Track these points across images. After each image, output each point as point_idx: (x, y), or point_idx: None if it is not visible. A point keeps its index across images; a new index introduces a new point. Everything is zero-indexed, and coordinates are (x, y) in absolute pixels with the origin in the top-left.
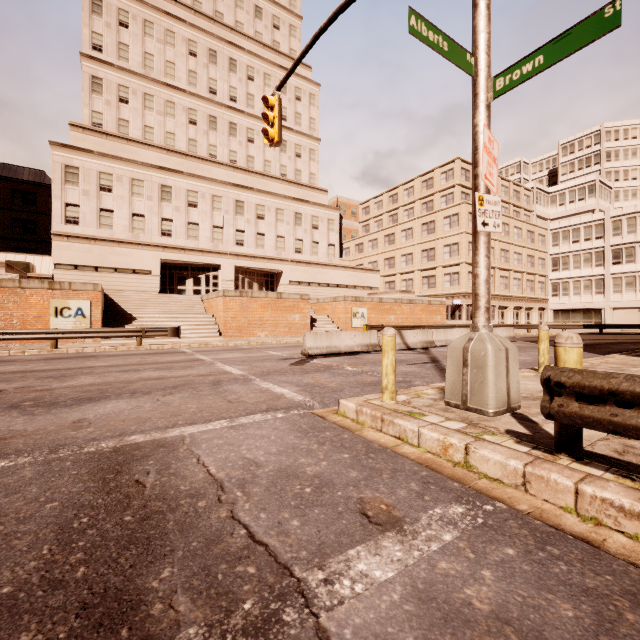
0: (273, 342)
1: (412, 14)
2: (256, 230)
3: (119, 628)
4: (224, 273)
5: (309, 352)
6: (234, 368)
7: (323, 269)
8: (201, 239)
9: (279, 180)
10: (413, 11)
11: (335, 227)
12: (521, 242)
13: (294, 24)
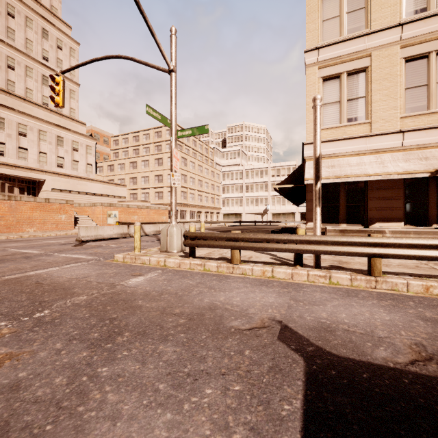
0: (44, 235)
1: (147, 106)
2: (18, 144)
3: (73, 294)
4: None
5: (83, 239)
6: (30, 250)
7: (82, 181)
8: None
9: (41, 107)
10: (147, 105)
11: (92, 152)
12: (208, 177)
13: None
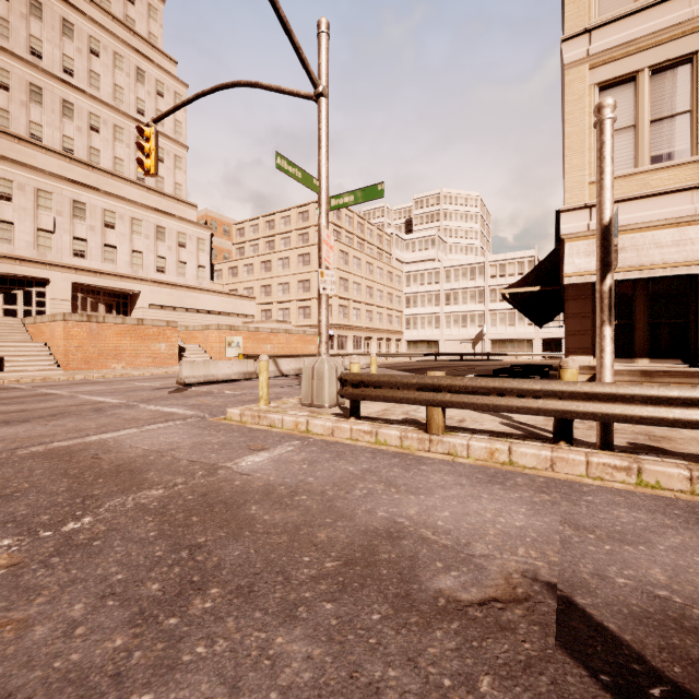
0: (135, 374)
1: (278, 156)
2: (103, 240)
3: (143, 484)
4: (55, 290)
5: (186, 381)
6: (107, 398)
7: (192, 293)
8: (18, 243)
9: (135, 184)
10: (279, 154)
11: (206, 247)
12: (383, 281)
13: (155, 5)
